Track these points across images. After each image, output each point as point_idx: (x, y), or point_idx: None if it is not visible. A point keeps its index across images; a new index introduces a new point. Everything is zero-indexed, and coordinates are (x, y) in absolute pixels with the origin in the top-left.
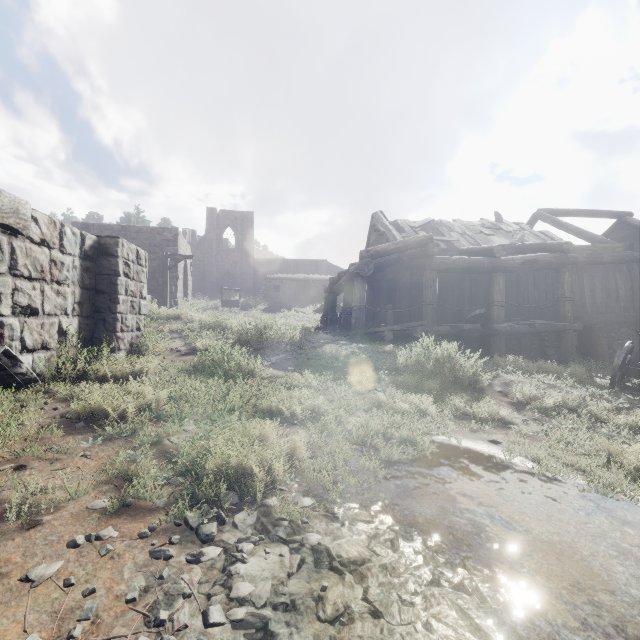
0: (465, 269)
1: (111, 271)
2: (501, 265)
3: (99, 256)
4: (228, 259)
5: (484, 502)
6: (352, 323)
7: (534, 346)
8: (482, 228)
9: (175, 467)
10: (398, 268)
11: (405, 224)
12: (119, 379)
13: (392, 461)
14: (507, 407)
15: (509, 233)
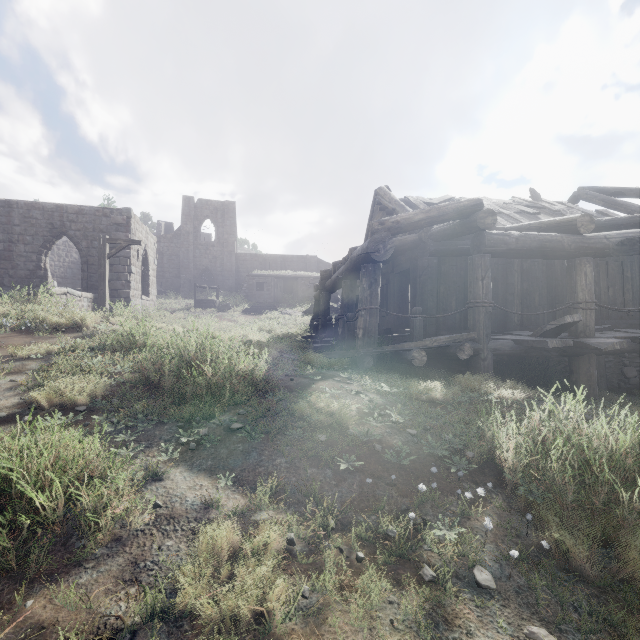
0: (534, 251)
1: None
2: (589, 245)
3: None
4: (207, 254)
5: None
6: (358, 336)
7: (608, 365)
8: (520, 206)
9: None
10: (419, 254)
11: (419, 201)
12: None
13: None
14: None
15: (556, 212)
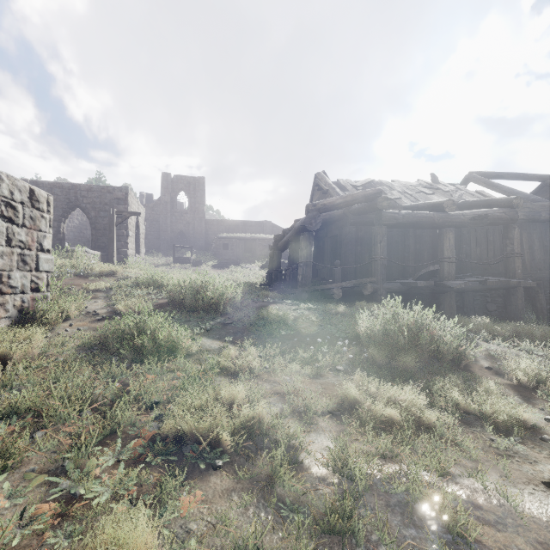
0: (415, 224)
1: None
2: (451, 220)
3: None
4: (182, 220)
5: None
6: (298, 280)
7: (476, 302)
8: (421, 188)
9: None
10: (343, 224)
11: (347, 183)
12: None
13: None
14: (510, 394)
15: (447, 192)
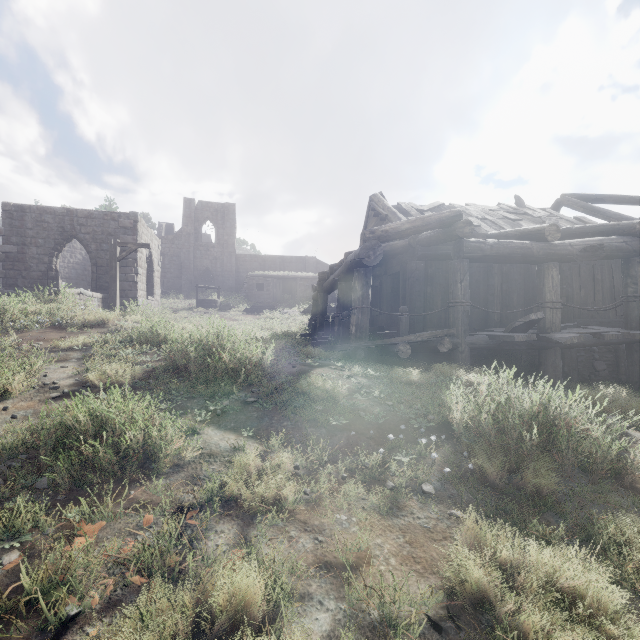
0: (507, 257)
1: None
2: (555, 252)
3: None
4: (207, 255)
5: None
6: (351, 332)
7: (580, 359)
8: (504, 213)
9: None
10: (408, 258)
11: (411, 207)
12: None
13: None
14: None
15: (537, 219)
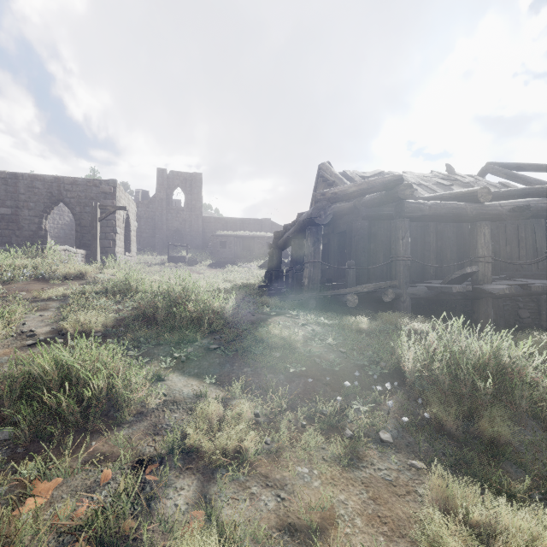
0: (443, 216)
1: None
2: (487, 212)
3: None
4: (178, 217)
5: None
6: (304, 283)
7: (506, 307)
8: (437, 179)
9: None
10: (353, 218)
11: (355, 174)
12: None
13: None
14: None
15: (466, 184)
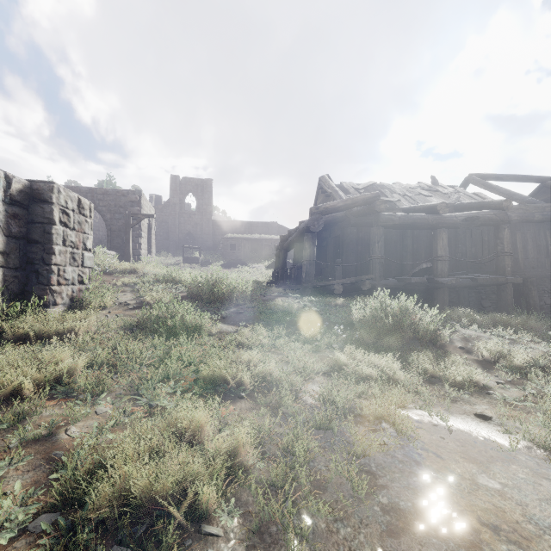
0: (410, 225)
1: (45, 219)
2: (444, 221)
3: (31, 202)
4: (190, 221)
5: (523, 542)
6: (303, 277)
7: (471, 298)
8: (420, 190)
9: (42, 499)
10: (345, 225)
11: (350, 186)
12: (45, 338)
13: (369, 457)
14: (474, 366)
15: (445, 194)
